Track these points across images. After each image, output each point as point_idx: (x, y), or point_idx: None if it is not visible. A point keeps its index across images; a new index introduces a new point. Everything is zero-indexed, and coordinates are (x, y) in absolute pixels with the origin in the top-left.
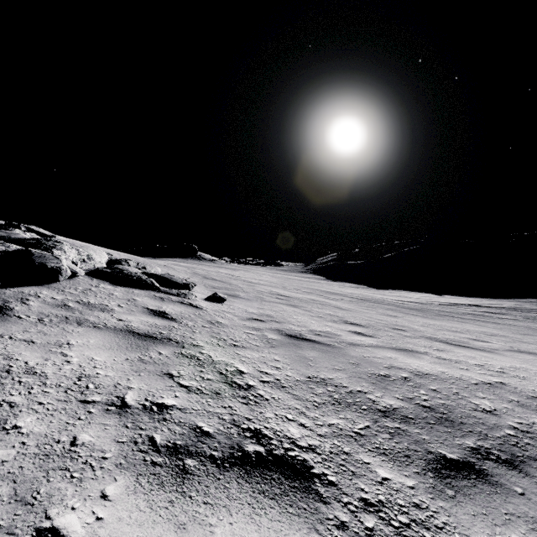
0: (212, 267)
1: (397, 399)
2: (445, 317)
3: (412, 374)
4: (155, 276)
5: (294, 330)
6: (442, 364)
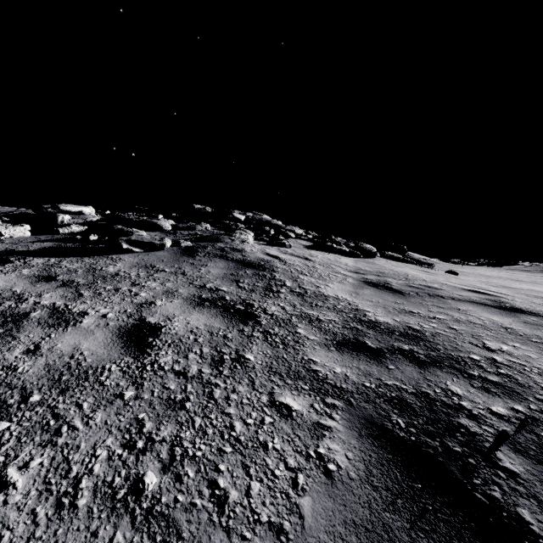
0: None
1: None
2: None
3: None
4: (410, 258)
5: (516, 287)
6: None
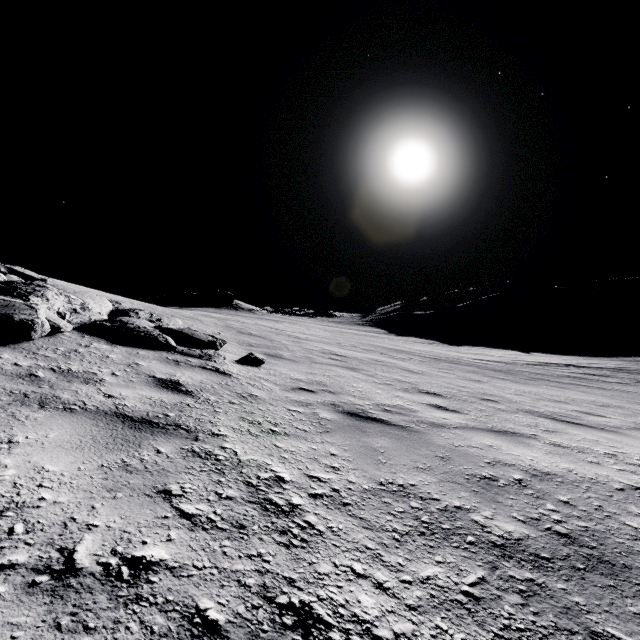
0: (251, 318)
1: (516, 522)
2: (540, 381)
3: (527, 475)
4: (171, 331)
5: (355, 404)
6: (563, 455)
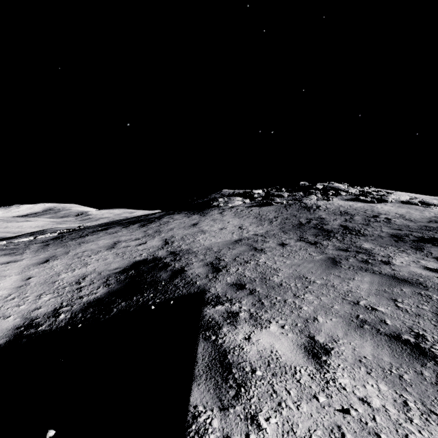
0: None
1: None
2: None
3: None
4: (421, 202)
5: None
6: None
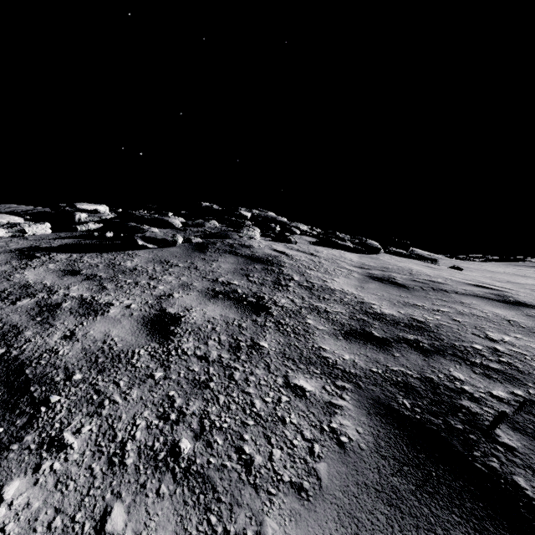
0: None
1: None
2: None
3: None
4: (414, 254)
5: (521, 282)
6: None
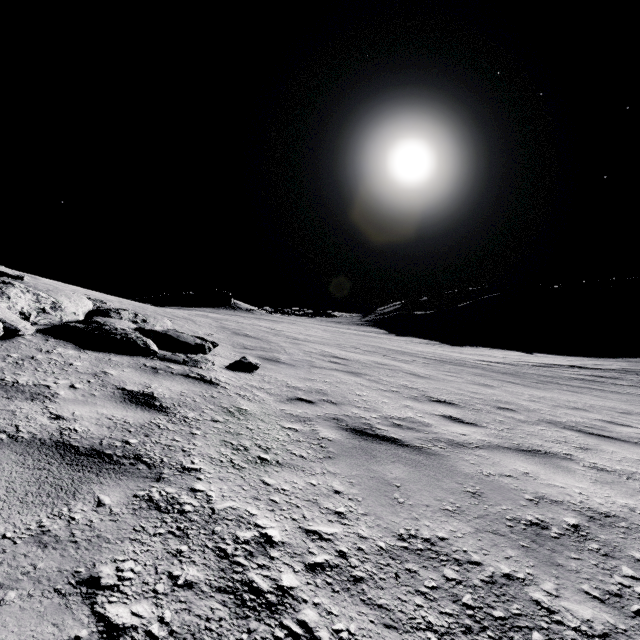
0: (249, 318)
1: (592, 601)
2: (551, 385)
3: (583, 517)
4: (154, 333)
5: (361, 417)
6: (613, 485)
